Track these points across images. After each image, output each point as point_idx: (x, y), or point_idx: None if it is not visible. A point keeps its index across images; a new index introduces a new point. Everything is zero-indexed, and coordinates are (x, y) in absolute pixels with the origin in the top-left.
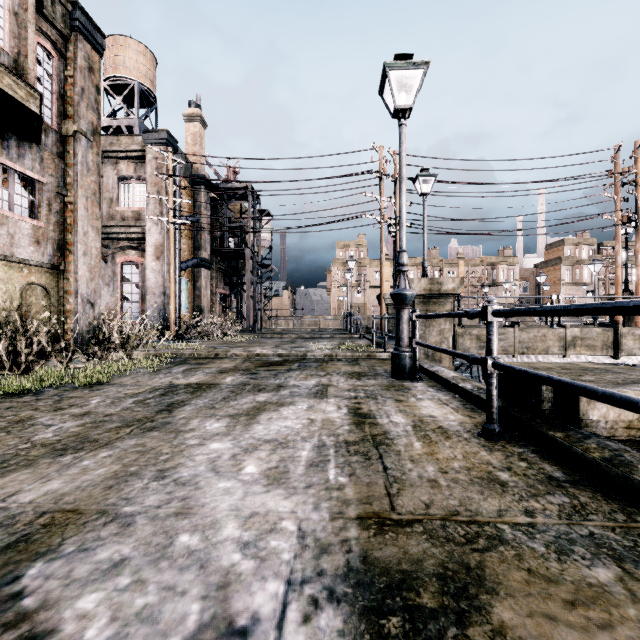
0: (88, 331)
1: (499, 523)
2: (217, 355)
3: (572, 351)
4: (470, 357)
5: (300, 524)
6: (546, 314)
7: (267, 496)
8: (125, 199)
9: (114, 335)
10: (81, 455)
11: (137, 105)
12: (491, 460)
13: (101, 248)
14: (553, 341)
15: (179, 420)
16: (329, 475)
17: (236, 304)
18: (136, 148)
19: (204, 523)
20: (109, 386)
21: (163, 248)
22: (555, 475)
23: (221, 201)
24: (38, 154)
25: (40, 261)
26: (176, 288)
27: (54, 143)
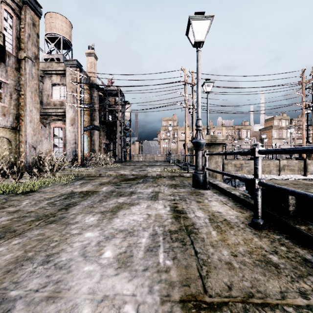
0: (32, 162)
1: (285, 305)
2: (100, 175)
3: (283, 172)
4: (242, 178)
5: (138, 308)
6: (303, 152)
7: (116, 279)
8: (55, 95)
9: (46, 164)
10: (0, 243)
11: (62, 48)
12: (262, 245)
13: (43, 120)
14: (273, 167)
15: (70, 215)
16: (159, 259)
17: (112, 148)
18: (61, 69)
19: (66, 308)
20: (37, 193)
21: (75, 120)
22: (307, 257)
23: (104, 96)
24: (4, 68)
25: (5, 125)
26: (81, 140)
27: (13, 62)
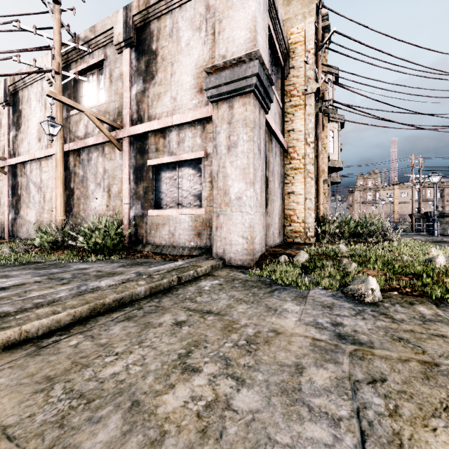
0: None
1: None
2: None
3: None
4: None
5: None
6: None
7: None
8: None
9: None
10: None
11: None
12: None
13: None
14: None
15: None
16: None
17: None
18: None
19: None
20: None
21: None
22: None
23: None
24: None
25: None
26: None
27: None
